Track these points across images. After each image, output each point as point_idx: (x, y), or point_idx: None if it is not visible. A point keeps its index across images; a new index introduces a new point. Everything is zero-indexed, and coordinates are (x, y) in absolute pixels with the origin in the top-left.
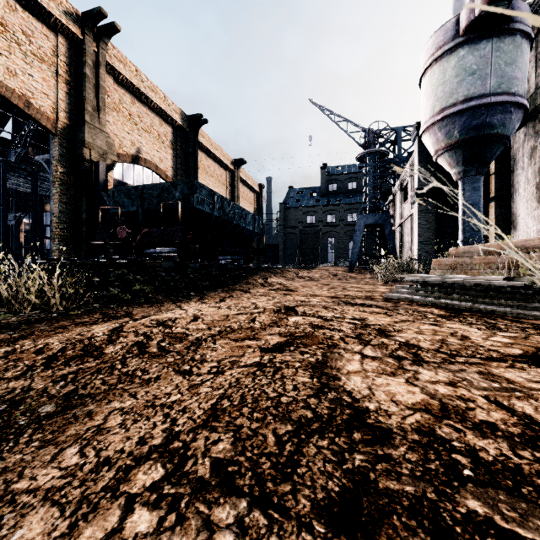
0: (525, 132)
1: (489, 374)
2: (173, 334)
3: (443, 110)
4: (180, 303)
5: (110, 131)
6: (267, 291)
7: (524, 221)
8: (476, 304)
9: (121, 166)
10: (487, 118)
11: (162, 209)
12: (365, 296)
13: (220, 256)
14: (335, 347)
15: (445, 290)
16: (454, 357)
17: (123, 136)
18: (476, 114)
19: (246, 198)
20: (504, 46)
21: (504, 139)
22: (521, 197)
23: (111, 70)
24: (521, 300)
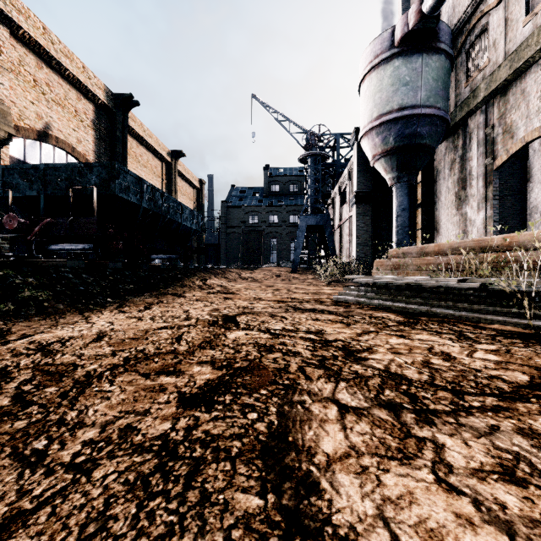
0: (446, 146)
1: (535, 434)
2: (52, 367)
3: (380, 116)
4: (89, 313)
5: (4, 96)
6: (204, 295)
7: (445, 226)
8: (431, 307)
9: (22, 142)
10: (418, 128)
11: (71, 195)
12: (313, 299)
13: (154, 254)
14: (294, 389)
15: (396, 292)
16: (462, 396)
17: (25, 105)
18: (409, 123)
19: (185, 194)
20: (432, 63)
21: (431, 150)
22: (443, 204)
23: (6, 20)
24: (475, 303)
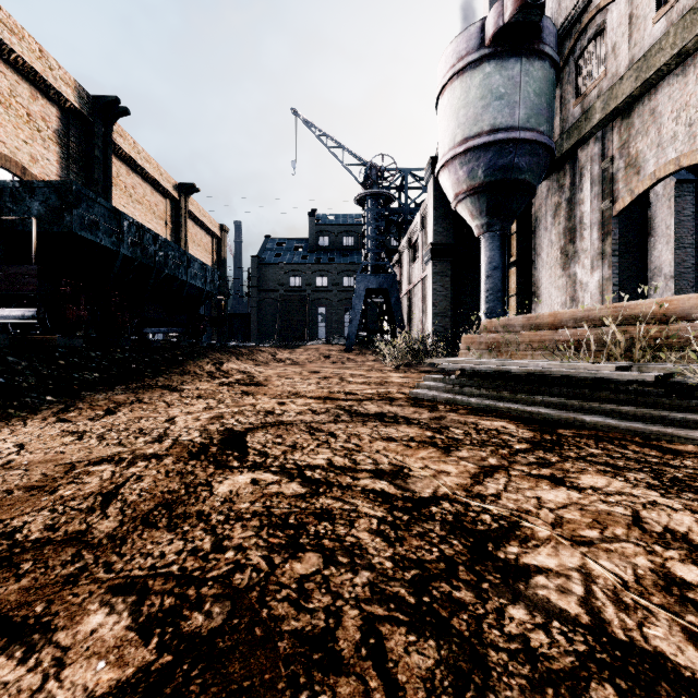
0: (548, 186)
1: None
2: None
3: (466, 140)
4: (1, 423)
5: None
6: (214, 387)
7: (547, 292)
8: (571, 411)
9: None
10: (515, 158)
11: None
12: (378, 394)
13: (149, 327)
14: None
15: (508, 385)
16: None
17: None
18: (503, 151)
19: (200, 244)
20: (534, 71)
21: (531, 189)
22: (544, 262)
23: None
24: (644, 405)
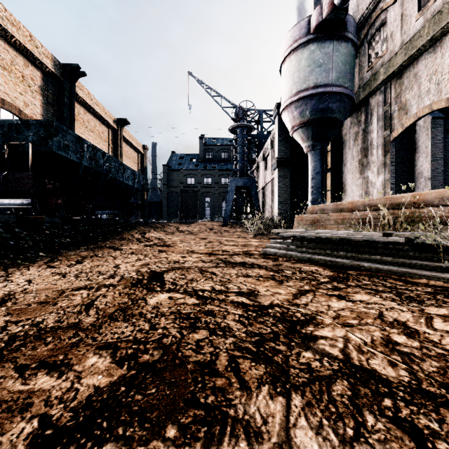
0: (351, 121)
1: None
2: None
3: (298, 92)
4: (14, 268)
5: None
6: (141, 247)
7: (350, 188)
8: (356, 260)
9: None
10: (329, 104)
11: (6, 151)
12: (243, 251)
13: (99, 210)
14: (223, 420)
15: (320, 245)
16: None
17: None
18: (322, 99)
19: (130, 157)
20: (341, 49)
21: (340, 123)
22: (348, 169)
23: None
24: (399, 257)
